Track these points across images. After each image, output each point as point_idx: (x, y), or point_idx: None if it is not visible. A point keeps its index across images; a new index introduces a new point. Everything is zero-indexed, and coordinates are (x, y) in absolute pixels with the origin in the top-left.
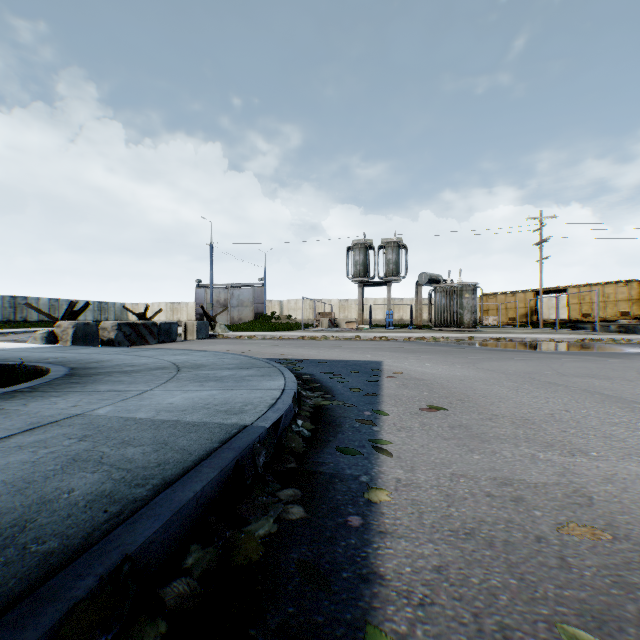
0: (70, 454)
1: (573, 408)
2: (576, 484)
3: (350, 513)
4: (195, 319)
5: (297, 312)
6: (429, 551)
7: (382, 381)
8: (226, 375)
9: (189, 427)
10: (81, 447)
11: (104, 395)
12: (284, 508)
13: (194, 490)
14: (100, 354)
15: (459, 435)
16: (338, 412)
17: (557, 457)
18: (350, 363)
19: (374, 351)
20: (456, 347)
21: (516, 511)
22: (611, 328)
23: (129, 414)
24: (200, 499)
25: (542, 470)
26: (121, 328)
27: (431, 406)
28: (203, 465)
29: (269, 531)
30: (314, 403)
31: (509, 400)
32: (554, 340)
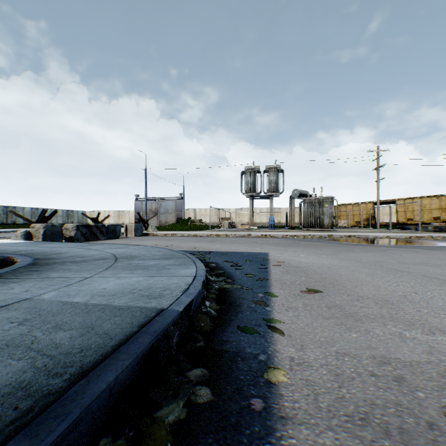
0: (6, 339)
1: (419, 290)
2: (445, 362)
3: (252, 395)
4: (134, 222)
5: (206, 217)
6: (330, 441)
7: (269, 268)
8: (152, 264)
9: (115, 311)
10: (18, 331)
11: (53, 281)
12: (193, 390)
13: (107, 380)
14: (61, 248)
15: (336, 314)
16: (237, 294)
17: (420, 335)
18: (245, 254)
19: (262, 245)
20: (320, 242)
21: (401, 392)
22: (429, 228)
23: (68, 298)
24: (114, 388)
25: (412, 348)
26: (79, 228)
27: (309, 289)
28: (121, 351)
29: (178, 417)
30: (219, 286)
31: (368, 284)
32: (389, 237)
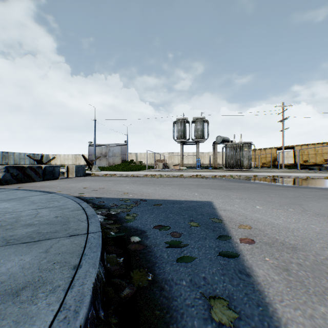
0: None
1: None
2: None
3: None
4: None
5: (145, 159)
6: None
7: (242, 254)
8: None
9: None
10: None
11: None
12: None
13: None
14: None
15: None
16: None
17: None
18: (184, 205)
19: (198, 188)
20: (253, 183)
21: None
22: None
23: None
24: None
25: None
26: (9, 170)
27: None
28: None
29: None
30: None
31: None
32: (309, 177)
